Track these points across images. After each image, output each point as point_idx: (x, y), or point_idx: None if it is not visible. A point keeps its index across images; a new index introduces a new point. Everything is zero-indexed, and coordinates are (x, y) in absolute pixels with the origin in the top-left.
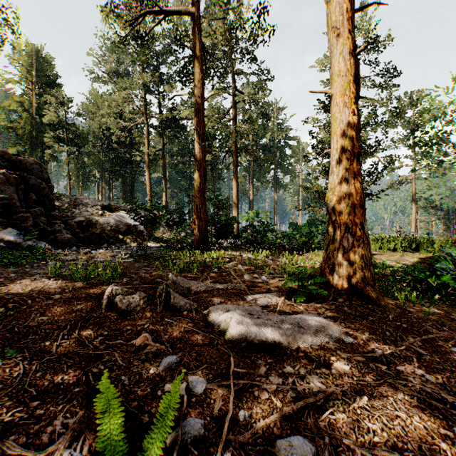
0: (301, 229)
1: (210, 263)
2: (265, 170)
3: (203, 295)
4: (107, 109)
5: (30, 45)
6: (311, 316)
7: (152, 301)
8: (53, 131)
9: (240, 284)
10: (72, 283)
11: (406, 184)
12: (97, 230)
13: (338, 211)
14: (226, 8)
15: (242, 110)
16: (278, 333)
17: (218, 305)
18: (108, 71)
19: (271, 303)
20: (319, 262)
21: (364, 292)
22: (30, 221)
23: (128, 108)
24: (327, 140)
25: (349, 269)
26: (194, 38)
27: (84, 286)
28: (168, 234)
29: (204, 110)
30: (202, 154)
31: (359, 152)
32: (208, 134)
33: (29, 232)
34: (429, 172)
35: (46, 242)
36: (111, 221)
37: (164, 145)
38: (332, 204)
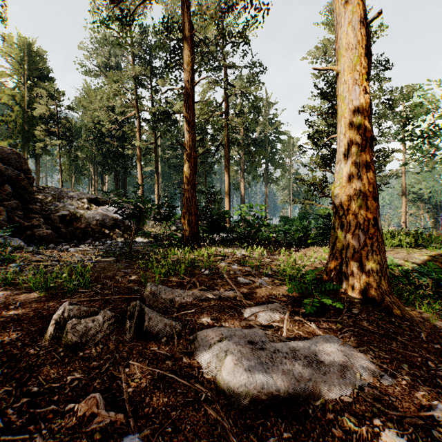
0: (293, 223)
1: (200, 263)
2: (256, 164)
3: (189, 311)
4: (100, 103)
5: (22, 39)
6: (327, 339)
7: (122, 321)
8: (45, 125)
9: (235, 291)
10: (24, 295)
11: (396, 178)
12: (82, 224)
13: (346, 204)
14: (218, 0)
15: (234, 104)
16: (292, 377)
17: (208, 329)
18: (100, 65)
19: (274, 318)
20: (319, 260)
21: (381, 300)
22: (4, 216)
23: (120, 102)
24: (319, 133)
25: (361, 272)
26: (183, 18)
27: (39, 298)
28: (158, 228)
29: (196, 103)
30: (192, 143)
31: (372, 136)
32: (200, 127)
33: (2, 227)
34: (420, 166)
35: (22, 238)
36: (97, 215)
37: (156, 139)
38: (339, 197)
